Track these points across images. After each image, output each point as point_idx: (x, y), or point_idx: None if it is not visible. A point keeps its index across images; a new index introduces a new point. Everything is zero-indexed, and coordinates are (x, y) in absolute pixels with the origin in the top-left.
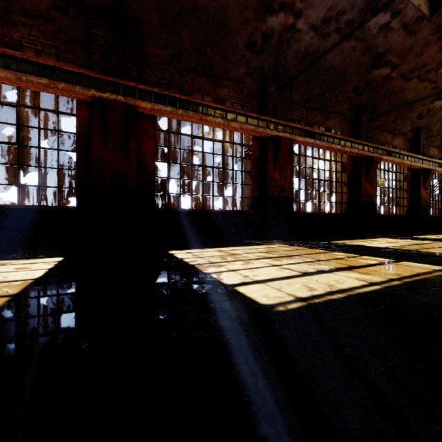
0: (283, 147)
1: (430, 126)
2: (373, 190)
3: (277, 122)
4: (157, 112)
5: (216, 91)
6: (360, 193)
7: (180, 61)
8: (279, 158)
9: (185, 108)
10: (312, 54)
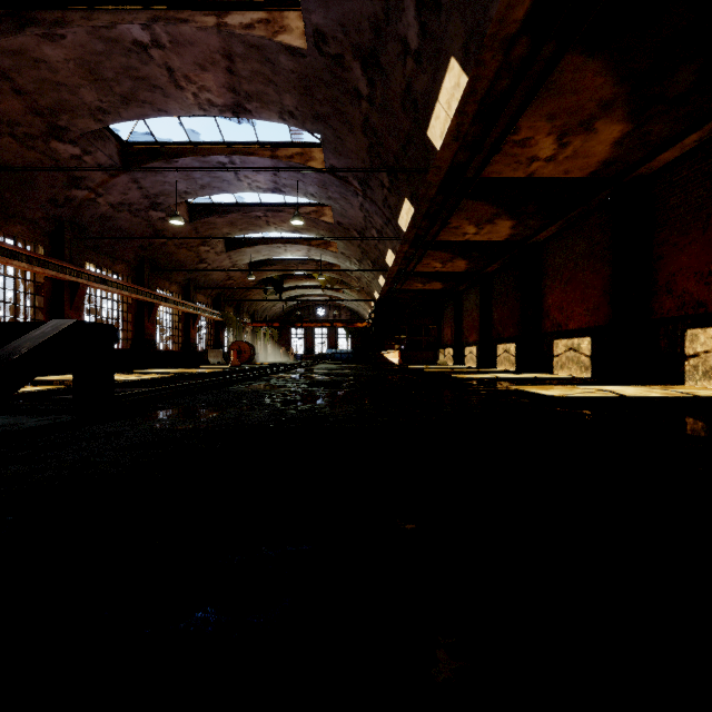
0: (81, 291)
1: (198, 279)
2: (154, 329)
3: (76, 269)
4: None
5: (9, 227)
6: (144, 332)
7: None
8: (76, 300)
9: None
10: (107, 218)
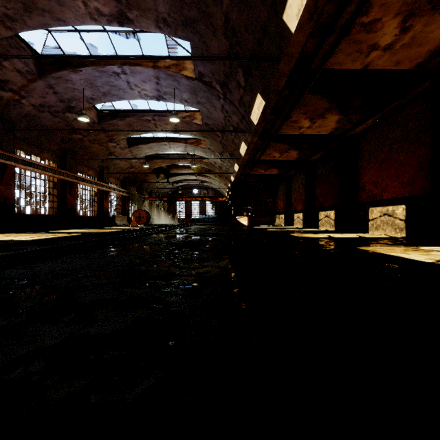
0: (9, 171)
1: (109, 167)
2: (74, 201)
3: (5, 154)
4: None
5: None
6: (66, 203)
7: None
8: (5, 177)
9: None
10: (32, 116)
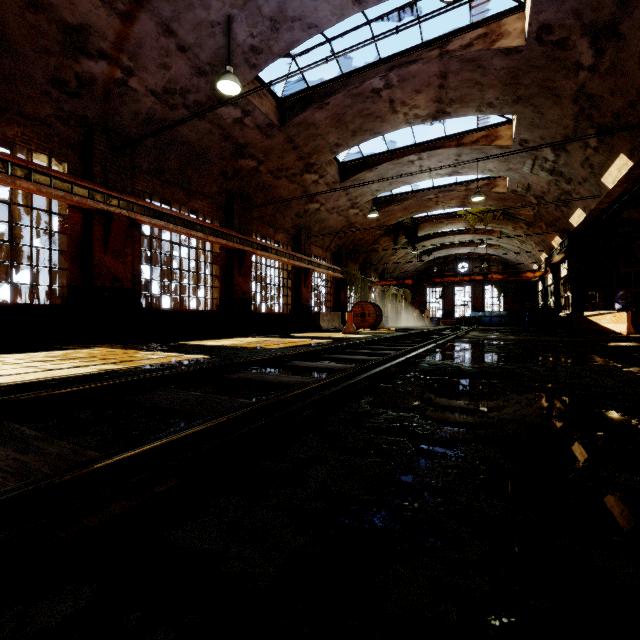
0: (117, 226)
1: (311, 226)
2: (248, 286)
3: (108, 193)
4: None
5: None
6: (233, 289)
7: None
8: (112, 239)
9: None
10: (159, 122)
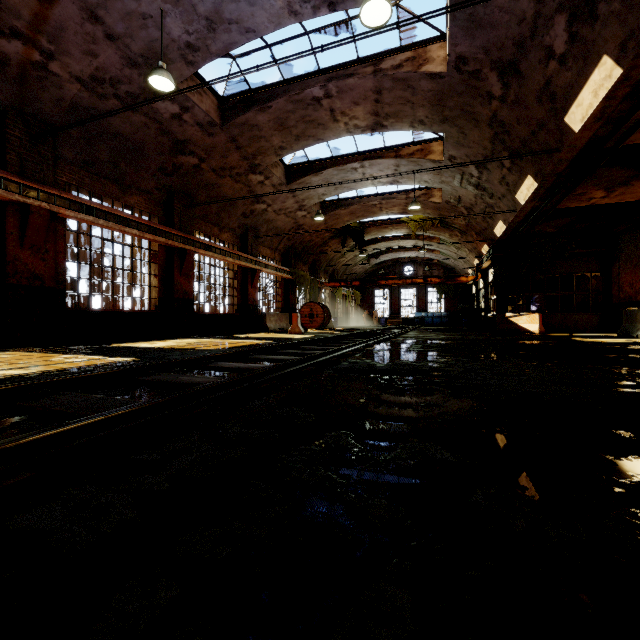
0: (36, 219)
1: (258, 227)
2: (190, 286)
3: (24, 183)
4: None
5: None
6: (174, 289)
7: None
8: (29, 233)
9: None
10: (87, 110)
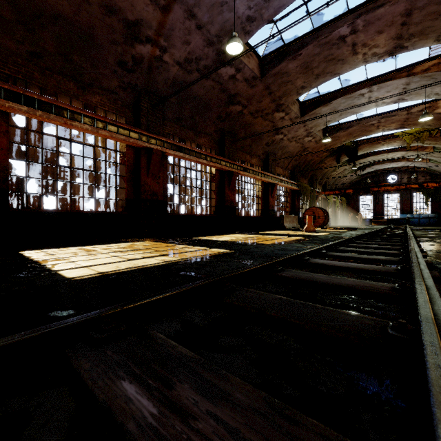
0: (155, 157)
1: (275, 152)
2: (234, 197)
3: (149, 135)
4: (9, 109)
5: (87, 97)
6: (224, 199)
7: (42, 60)
8: (151, 167)
9: (46, 110)
10: (180, 83)
